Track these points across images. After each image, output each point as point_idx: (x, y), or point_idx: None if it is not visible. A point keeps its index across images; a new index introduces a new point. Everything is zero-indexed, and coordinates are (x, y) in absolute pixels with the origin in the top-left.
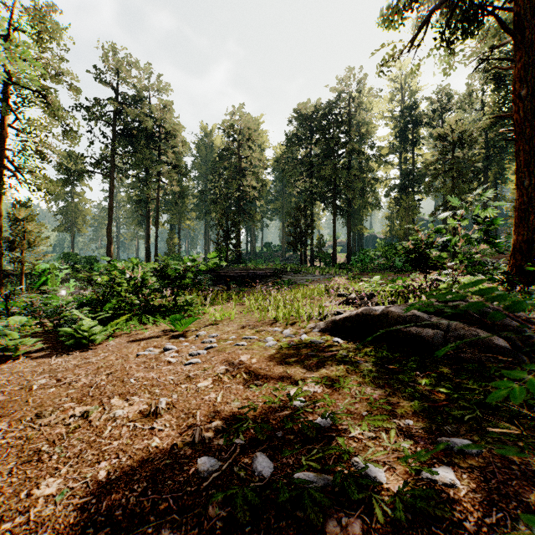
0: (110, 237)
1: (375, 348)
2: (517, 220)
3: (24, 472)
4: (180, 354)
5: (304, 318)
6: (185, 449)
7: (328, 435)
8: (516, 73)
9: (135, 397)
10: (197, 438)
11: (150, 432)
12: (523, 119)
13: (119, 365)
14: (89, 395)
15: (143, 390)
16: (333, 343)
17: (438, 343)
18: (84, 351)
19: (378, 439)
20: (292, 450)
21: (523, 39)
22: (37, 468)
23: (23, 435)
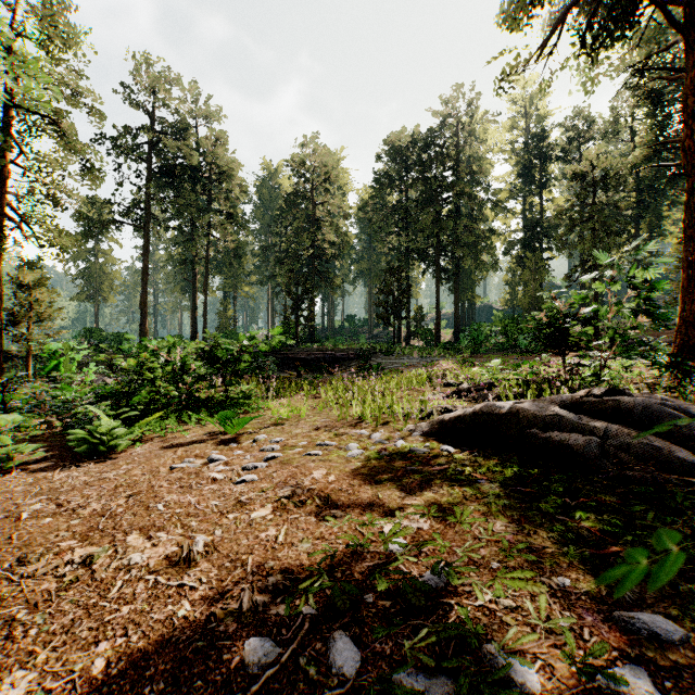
0: (145, 308)
1: (501, 460)
2: (690, 283)
3: None
4: (231, 466)
5: (400, 416)
6: (228, 622)
7: (444, 602)
8: (688, 83)
9: (161, 533)
10: (246, 604)
11: (178, 592)
12: None
13: (145, 483)
14: (99, 529)
15: (174, 522)
16: (441, 452)
17: (592, 456)
18: (101, 462)
19: (520, 610)
20: (388, 628)
21: None
22: (4, 651)
23: None
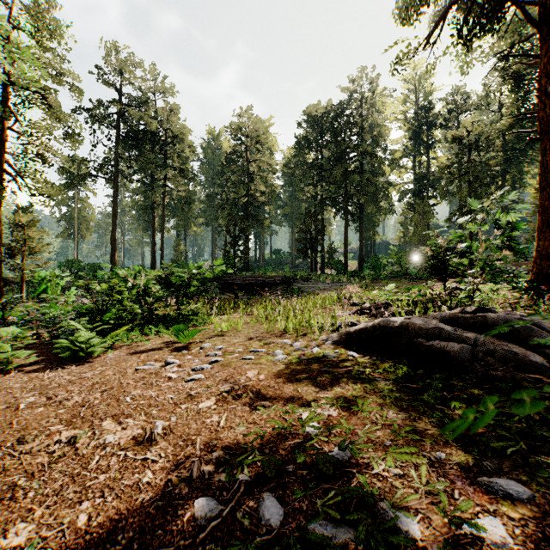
0: (114, 244)
1: (394, 363)
2: (544, 224)
3: None
4: (183, 368)
5: (316, 329)
6: (181, 486)
7: (348, 471)
8: (542, 67)
9: (129, 419)
10: (195, 473)
11: (143, 464)
12: None
13: (115, 381)
14: (80, 416)
15: (139, 411)
16: (347, 357)
17: (465, 359)
18: (81, 364)
19: (406, 477)
20: (305, 491)
21: None
22: (9, 509)
23: (1, 464)
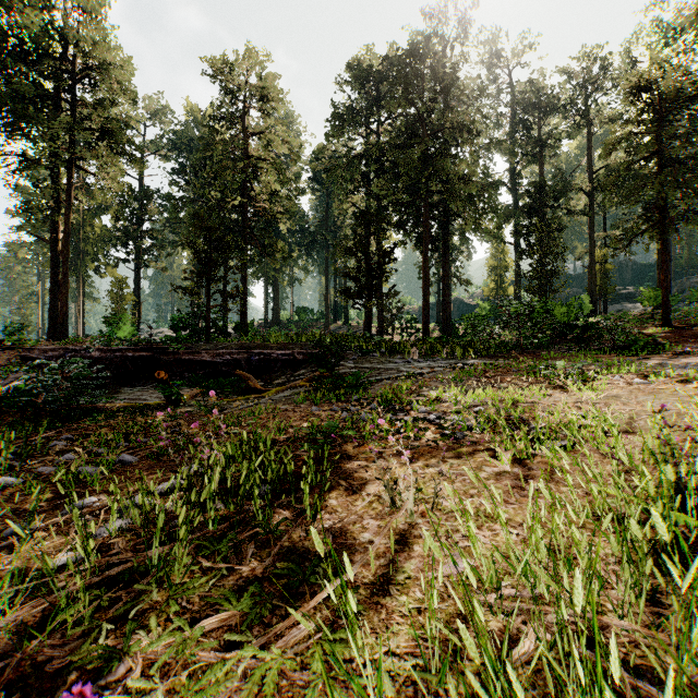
0: None
1: None
2: None
3: None
4: None
5: None
6: None
7: None
8: None
9: None
10: None
11: None
12: None
13: None
14: None
15: None
16: None
17: None
18: None
19: None
20: None
21: None
22: None
23: None
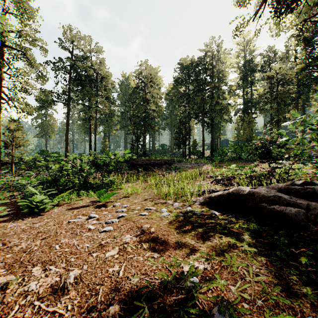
0: (67, 141)
1: (245, 220)
2: None
3: None
4: (100, 221)
5: (188, 194)
6: None
7: None
8: None
9: (52, 267)
10: None
11: (51, 317)
12: None
13: (53, 231)
14: (20, 261)
15: (62, 258)
16: (211, 214)
17: (300, 220)
18: (35, 217)
19: None
20: None
21: None
22: None
23: None
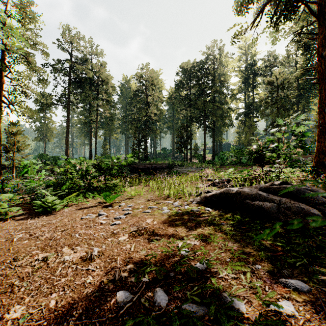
0: (67, 144)
1: (232, 214)
2: (320, 133)
3: (1, 300)
4: (109, 217)
5: (187, 194)
6: (109, 285)
7: (205, 275)
8: (319, 41)
9: (78, 247)
10: (117, 277)
11: (86, 272)
12: (324, 70)
13: (69, 225)
14: (49, 245)
15: (83, 242)
16: (205, 211)
17: (273, 212)
18: (49, 215)
19: (238, 279)
20: (180, 287)
21: (324, 20)
22: (9, 297)
23: (4, 273)
